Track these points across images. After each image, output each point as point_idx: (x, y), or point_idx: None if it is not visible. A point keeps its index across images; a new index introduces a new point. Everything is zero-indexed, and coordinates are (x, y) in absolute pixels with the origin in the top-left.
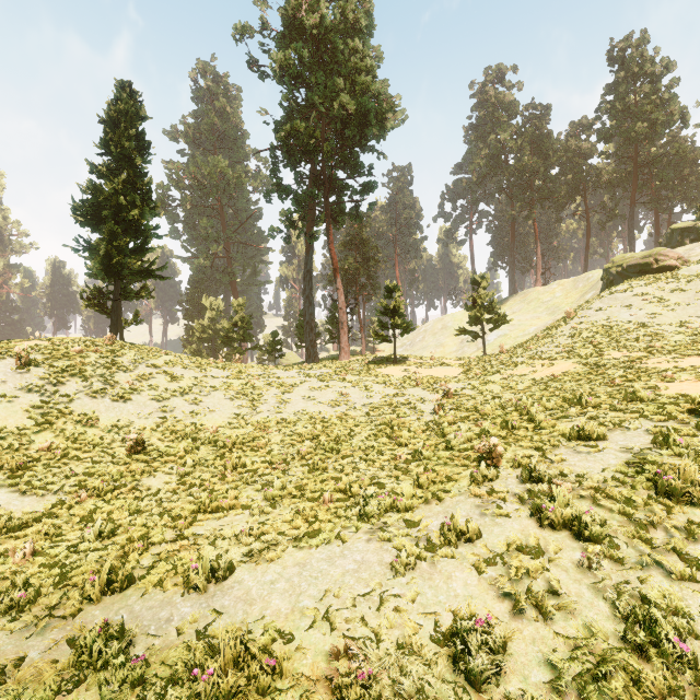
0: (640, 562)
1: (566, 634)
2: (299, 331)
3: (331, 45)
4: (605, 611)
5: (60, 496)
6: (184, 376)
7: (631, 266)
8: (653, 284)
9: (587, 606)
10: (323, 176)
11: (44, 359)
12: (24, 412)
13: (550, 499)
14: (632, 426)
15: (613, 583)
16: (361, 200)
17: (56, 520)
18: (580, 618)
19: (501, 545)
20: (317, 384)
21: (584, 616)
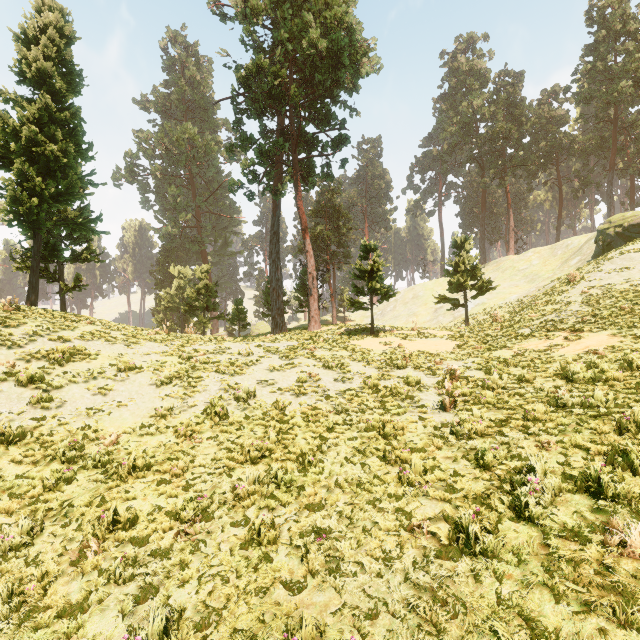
0: None
1: None
2: (266, 299)
3: None
4: None
5: None
6: (101, 353)
7: (635, 225)
8: None
9: None
10: (290, 127)
11: None
12: None
13: None
14: None
15: None
16: (333, 153)
17: None
18: None
19: None
20: (279, 361)
21: None
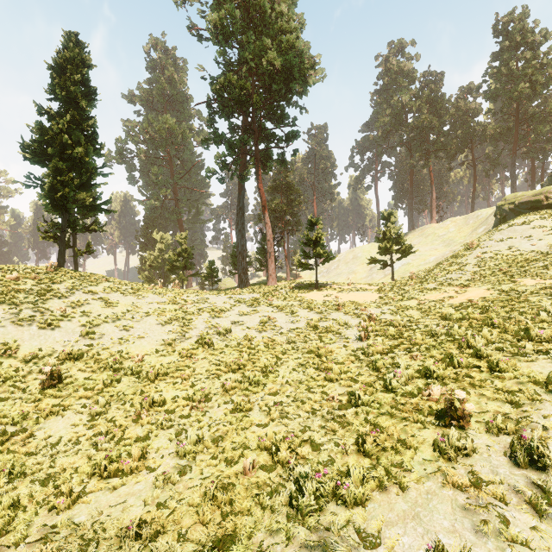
0: None
1: None
2: (233, 261)
3: (260, 9)
4: None
5: None
6: (119, 302)
7: (523, 203)
8: (549, 218)
9: None
10: (253, 125)
11: None
12: None
13: None
14: None
15: None
16: (286, 146)
17: None
18: None
19: None
20: (246, 309)
21: None
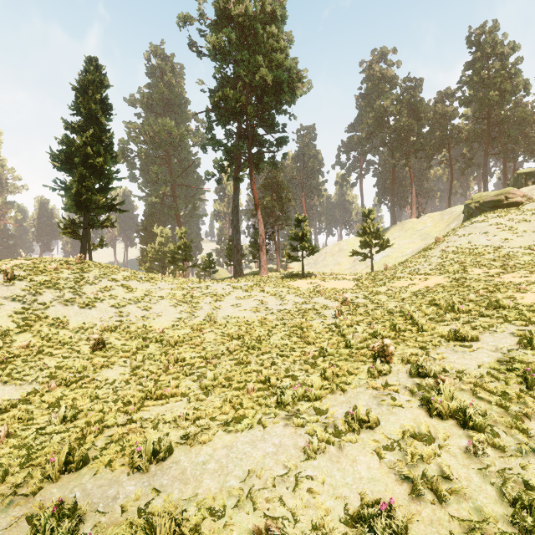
0: (519, 450)
1: (460, 517)
2: (228, 253)
3: (253, 30)
4: (492, 495)
5: (35, 385)
6: (137, 288)
7: (487, 202)
8: (505, 216)
9: (476, 490)
10: (247, 132)
11: (26, 274)
12: (8, 317)
13: (437, 392)
14: (499, 329)
15: (497, 468)
16: (276, 151)
17: (29, 405)
18: (471, 501)
19: (397, 432)
20: (242, 294)
21: (474, 499)
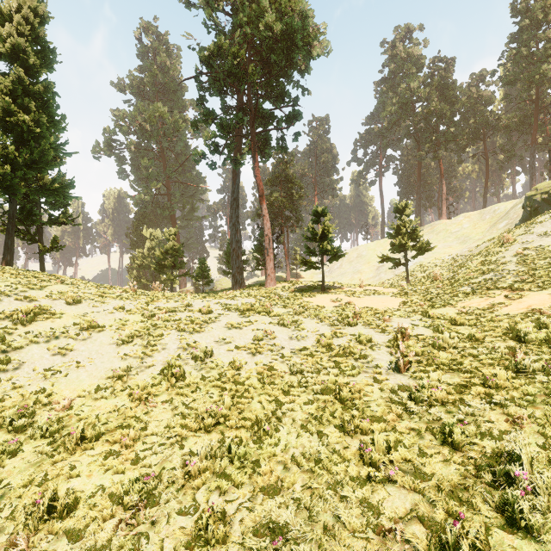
0: None
1: None
2: (227, 259)
3: None
4: None
5: None
6: (66, 312)
7: None
8: None
9: None
10: (249, 104)
11: None
12: None
13: None
14: None
15: None
16: (287, 127)
17: None
18: None
19: None
20: (237, 319)
21: None
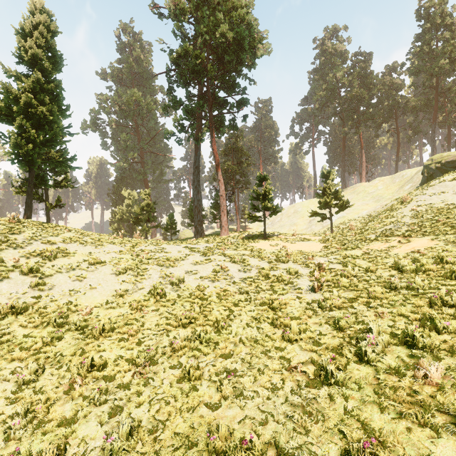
0: None
1: None
2: (190, 214)
3: None
4: None
5: None
6: (77, 252)
7: (449, 162)
8: None
9: None
10: (207, 93)
11: None
12: None
13: None
14: None
15: None
16: (237, 111)
17: None
18: None
19: None
20: (200, 258)
21: None
